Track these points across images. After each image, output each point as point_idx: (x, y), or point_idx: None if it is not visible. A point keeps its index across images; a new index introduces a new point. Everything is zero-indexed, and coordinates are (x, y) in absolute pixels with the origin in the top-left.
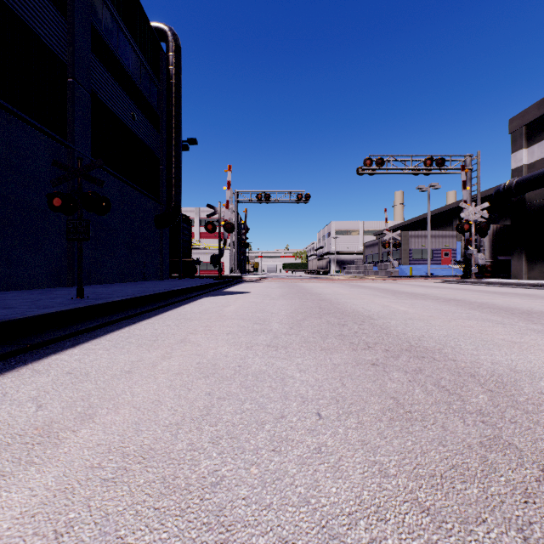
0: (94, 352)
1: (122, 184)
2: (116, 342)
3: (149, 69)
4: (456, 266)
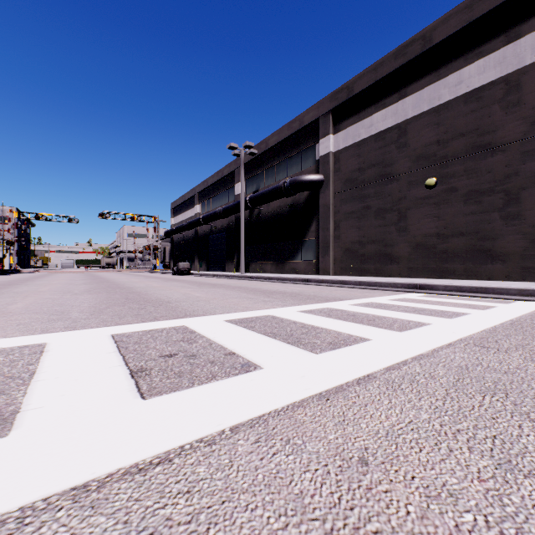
0: None
1: None
2: None
3: None
4: None
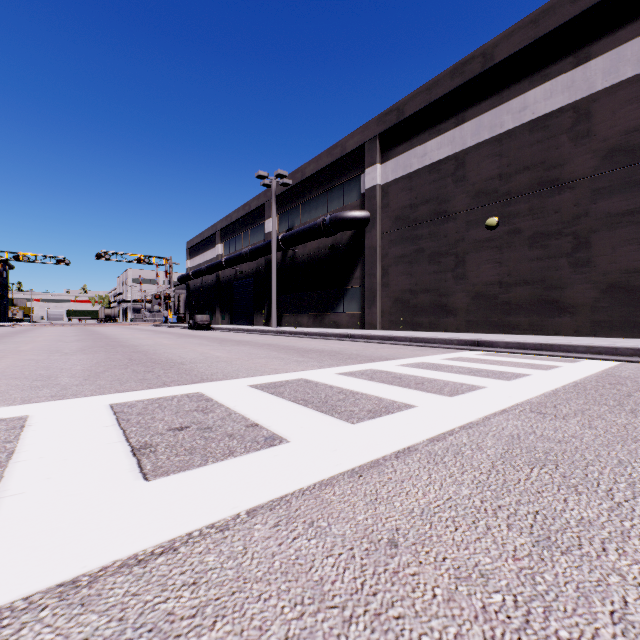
0: None
1: None
2: None
3: None
4: None
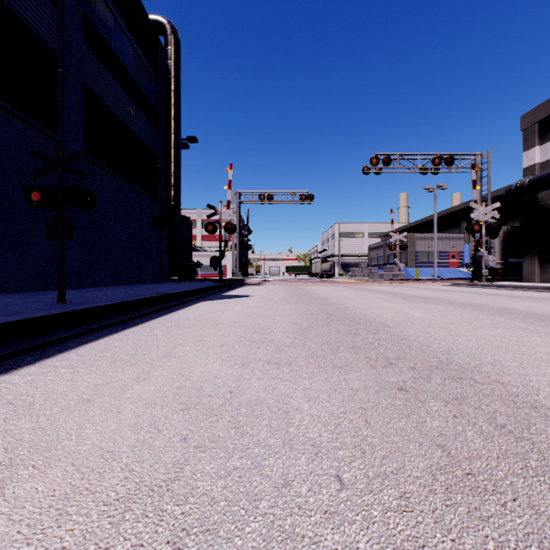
0: (55, 370)
1: (118, 182)
2: (87, 357)
3: (146, 63)
4: (464, 269)
